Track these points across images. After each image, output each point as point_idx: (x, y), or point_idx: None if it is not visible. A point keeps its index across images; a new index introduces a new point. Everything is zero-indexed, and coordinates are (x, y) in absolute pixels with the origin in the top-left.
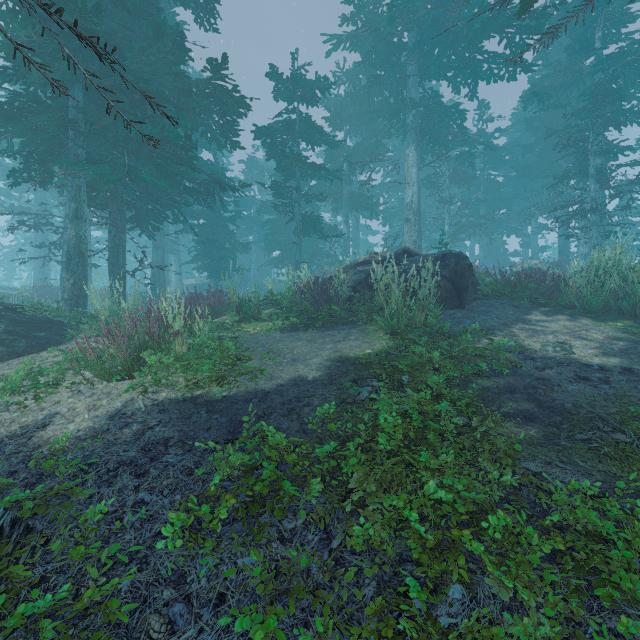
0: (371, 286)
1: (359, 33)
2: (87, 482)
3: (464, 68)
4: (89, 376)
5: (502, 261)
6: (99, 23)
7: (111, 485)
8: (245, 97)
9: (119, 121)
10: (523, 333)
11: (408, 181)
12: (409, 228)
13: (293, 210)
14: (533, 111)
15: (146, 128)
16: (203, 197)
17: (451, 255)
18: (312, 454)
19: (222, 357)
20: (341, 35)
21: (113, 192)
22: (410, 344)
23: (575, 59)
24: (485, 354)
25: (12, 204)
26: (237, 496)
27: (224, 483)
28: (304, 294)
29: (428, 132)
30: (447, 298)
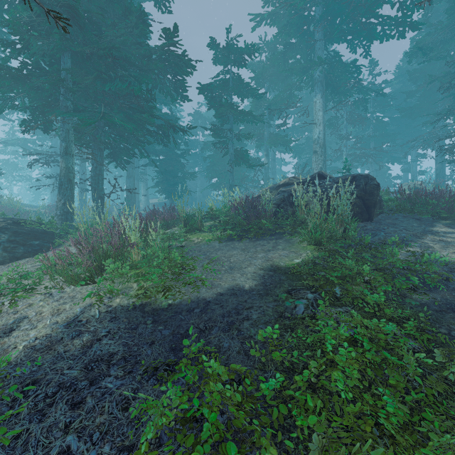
0: (292, 203)
1: (277, 11)
2: (21, 412)
3: (361, 31)
4: (63, 280)
5: (387, 183)
6: (78, 0)
7: (43, 419)
8: (191, 60)
9: (98, 81)
10: (436, 244)
11: (315, 122)
12: (316, 158)
13: (227, 146)
14: (413, 66)
15: (117, 85)
16: (160, 137)
17: (360, 177)
18: (257, 392)
19: (169, 266)
20: (263, 14)
21: (95, 135)
22: (338, 256)
23: (454, 18)
24: (412, 267)
25: (35, 149)
26: (172, 454)
27: (160, 428)
28: (238, 210)
29: (331, 84)
30: (358, 213)
